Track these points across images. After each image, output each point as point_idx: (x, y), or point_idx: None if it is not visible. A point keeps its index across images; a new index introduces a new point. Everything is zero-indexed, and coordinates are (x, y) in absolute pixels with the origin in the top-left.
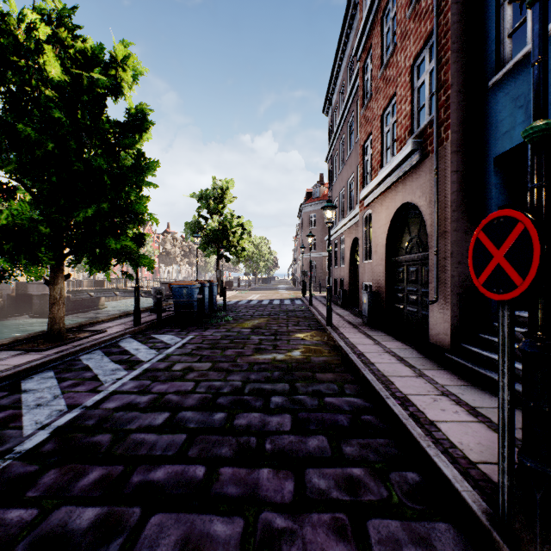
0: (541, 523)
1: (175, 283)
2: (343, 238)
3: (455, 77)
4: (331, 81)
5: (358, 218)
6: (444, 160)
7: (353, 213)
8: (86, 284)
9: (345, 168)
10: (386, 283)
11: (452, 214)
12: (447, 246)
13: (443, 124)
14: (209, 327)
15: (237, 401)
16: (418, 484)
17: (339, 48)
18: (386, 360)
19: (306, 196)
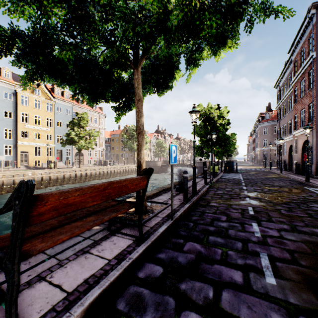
0: (306, 178)
1: (228, 161)
2: (285, 144)
3: (316, 116)
4: (279, 78)
5: (292, 138)
6: (314, 133)
7: (290, 137)
8: (161, 162)
9: (286, 117)
10: (301, 161)
11: (316, 146)
12: (315, 152)
13: (314, 125)
14: (241, 173)
15: (266, 178)
16: (298, 182)
17: (283, 70)
18: (298, 177)
19: (261, 118)
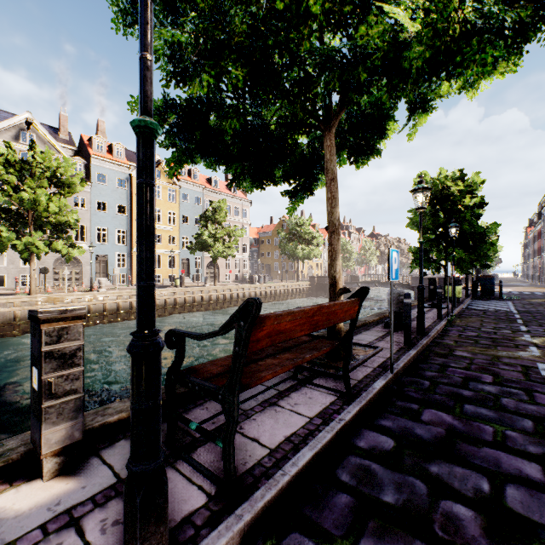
0: None
1: (481, 277)
2: None
3: None
4: None
5: None
6: None
7: None
8: (344, 278)
9: None
10: None
11: None
12: None
13: None
14: (511, 300)
15: None
16: None
17: None
18: None
19: None
